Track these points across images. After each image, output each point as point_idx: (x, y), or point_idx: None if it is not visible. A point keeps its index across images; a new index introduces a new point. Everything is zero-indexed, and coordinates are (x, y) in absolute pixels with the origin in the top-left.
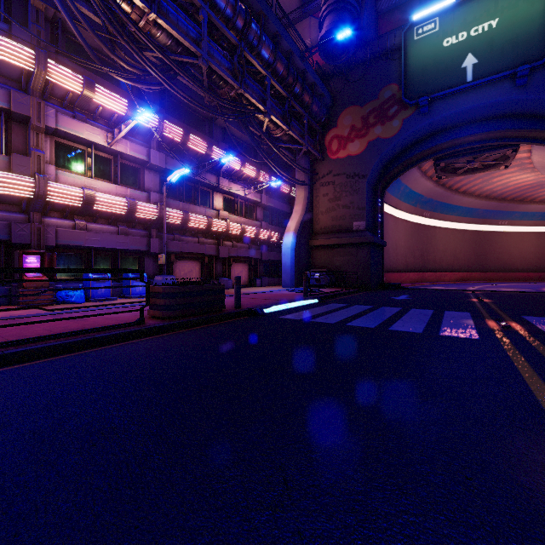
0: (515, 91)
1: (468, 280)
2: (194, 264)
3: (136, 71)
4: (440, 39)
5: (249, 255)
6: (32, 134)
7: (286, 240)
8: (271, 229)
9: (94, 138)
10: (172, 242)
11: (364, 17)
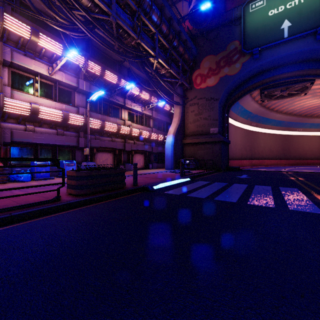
0: (316, 43)
1: (278, 165)
2: (109, 155)
3: (66, 23)
4: (267, 11)
5: (144, 149)
6: None
7: (168, 139)
8: (158, 133)
9: (40, 70)
10: (94, 140)
11: None
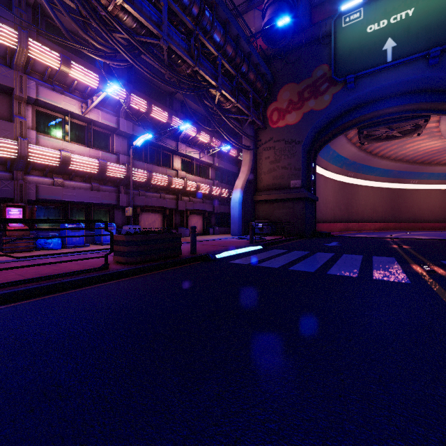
0: (428, 69)
1: (385, 229)
2: (157, 216)
3: (106, 50)
4: (364, 26)
5: (203, 209)
6: (15, 103)
7: (234, 196)
8: (221, 186)
9: (71, 107)
10: (138, 197)
11: (300, 8)
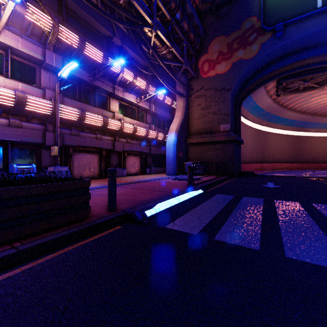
0: None
1: (290, 168)
2: (93, 156)
3: None
4: None
5: (140, 150)
6: None
7: (169, 138)
8: (157, 130)
9: None
10: (69, 136)
11: None
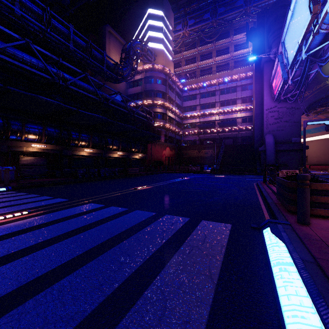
0: None
1: None
2: None
3: None
4: None
5: None
6: None
7: None
8: None
9: None
10: None
11: None
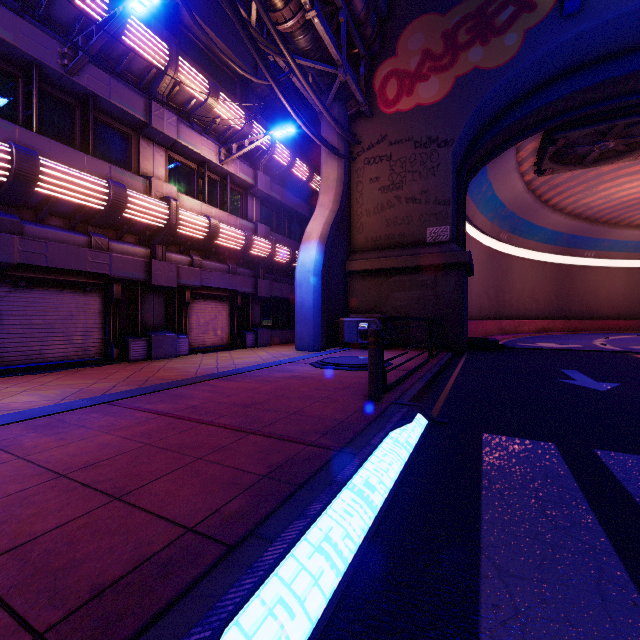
0: None
1: (550, 331)
2: (81, 299)
3: None
4: None
5: (229, 286)
6: None
7: (304, 256)
8: (274, 238)
9: None
10: None
11: None
